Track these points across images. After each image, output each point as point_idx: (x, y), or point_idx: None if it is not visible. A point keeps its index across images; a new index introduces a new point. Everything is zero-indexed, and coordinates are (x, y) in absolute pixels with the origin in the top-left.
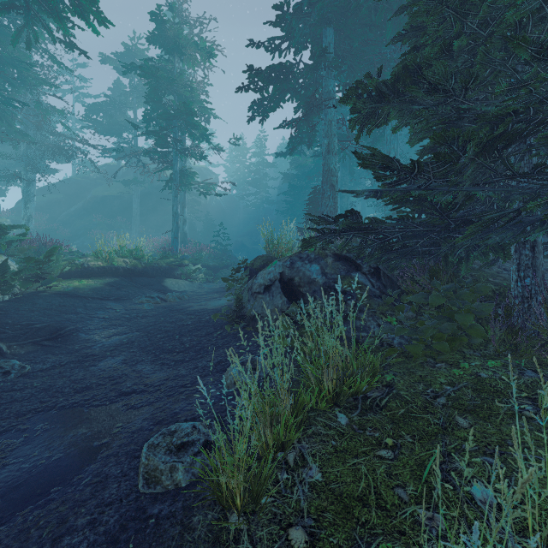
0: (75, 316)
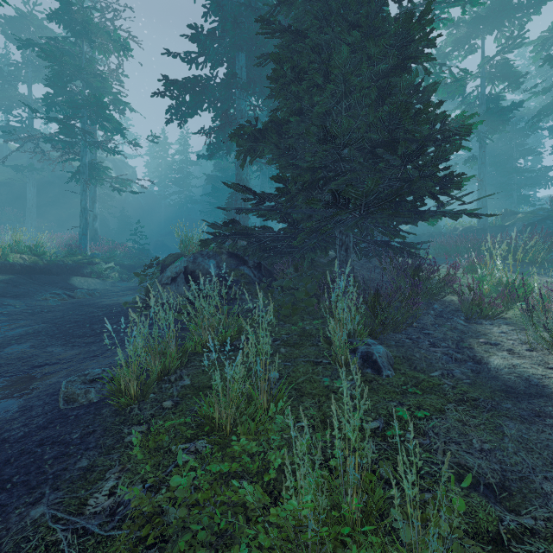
0: None
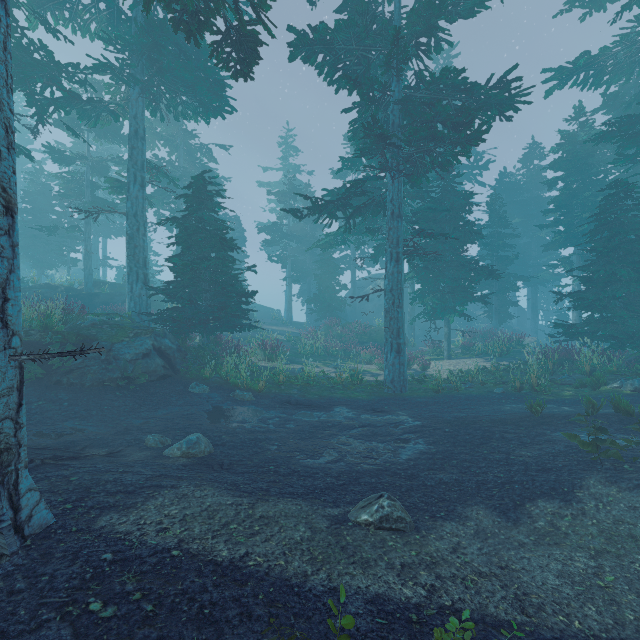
0: None
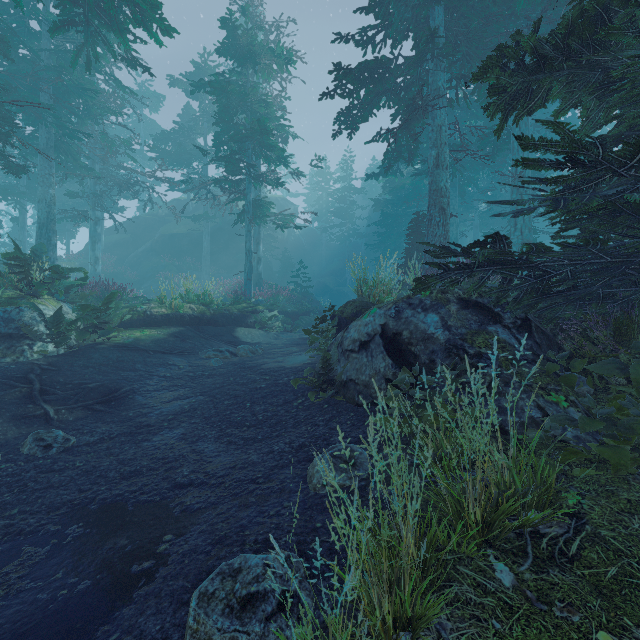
0: (133, 373)
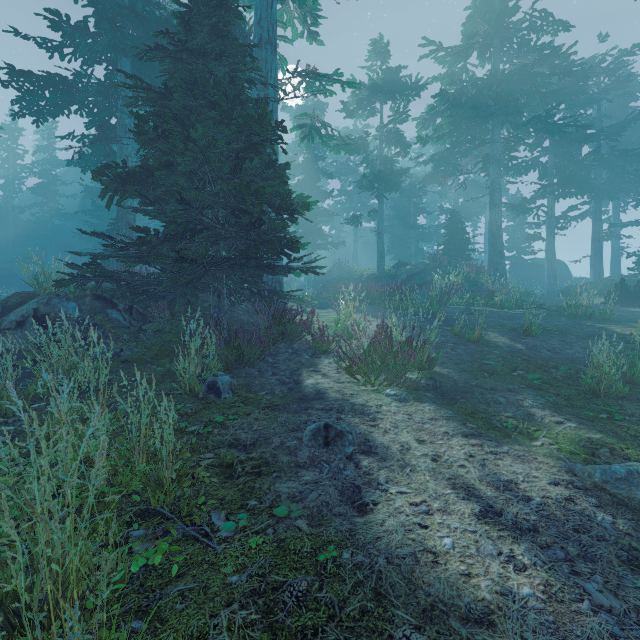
0: None
